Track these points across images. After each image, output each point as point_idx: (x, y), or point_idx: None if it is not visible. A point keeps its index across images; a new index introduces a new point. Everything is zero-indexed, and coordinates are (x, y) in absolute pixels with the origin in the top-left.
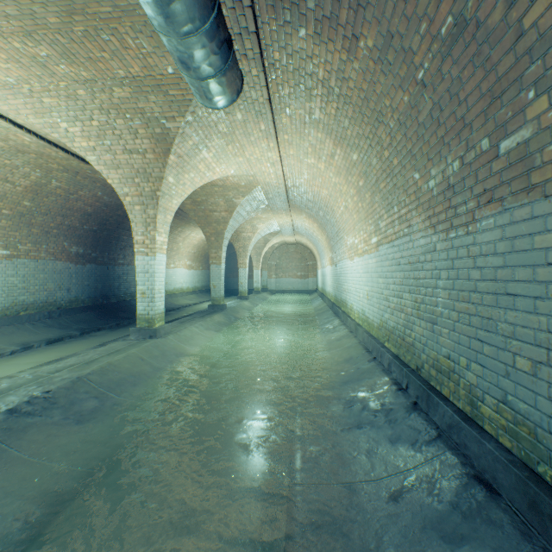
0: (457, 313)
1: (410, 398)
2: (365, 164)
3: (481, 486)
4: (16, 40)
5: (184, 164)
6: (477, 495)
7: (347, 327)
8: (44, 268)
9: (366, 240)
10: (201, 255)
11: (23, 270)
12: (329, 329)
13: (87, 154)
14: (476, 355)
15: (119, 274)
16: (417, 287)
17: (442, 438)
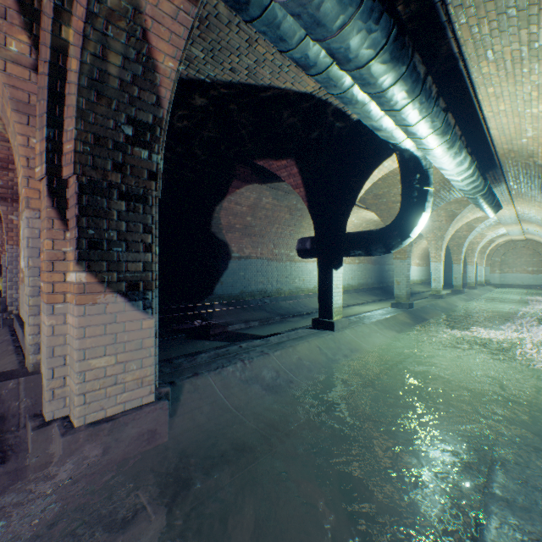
0: None
1: None
2: None
3: None
4: None
5: (456, 221)
6: None
7: None
8: (365, 268)
9: None
10: (425, 255)
11: (360, 269)
12: None
13: None
14: None
15: (386, 270)
16: None
17: None
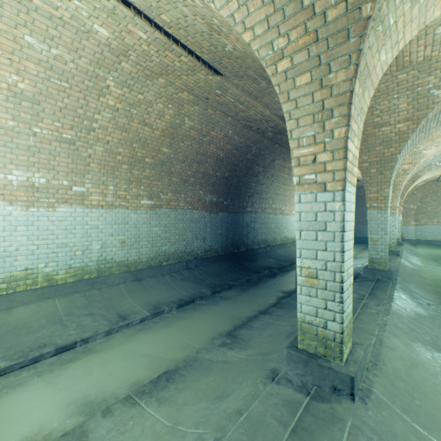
0: None
1: None
2: None
3: None
4: None
5: None
6: None
7: None
8: (182, 218)
9: None
10: None
11: (165, 220)
12: None
13: None
14: None
15: (247, 222)
16: None
17: None
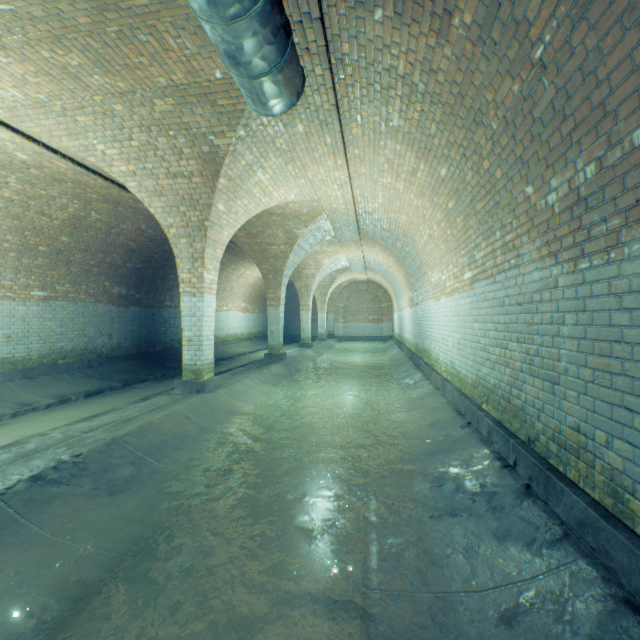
0: (591, 370)
1: (521, 480)
2: (456, 180)
3: (637, 618)
4: (45, 49)
5: (236, 188)
6: (632, 630)
7: (431, 382)
8: (84, 311)
9: (457, 275)
10: (257, 296)
11: (61, 313)
12: (408, 385)
13: (127, 180)
14: (622, 430)
15: (165, 318)
16: (528, 335)
17: (571, 539)
